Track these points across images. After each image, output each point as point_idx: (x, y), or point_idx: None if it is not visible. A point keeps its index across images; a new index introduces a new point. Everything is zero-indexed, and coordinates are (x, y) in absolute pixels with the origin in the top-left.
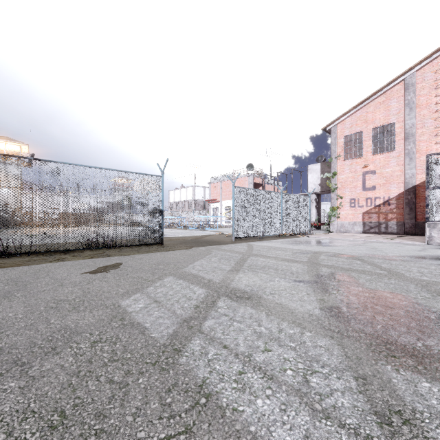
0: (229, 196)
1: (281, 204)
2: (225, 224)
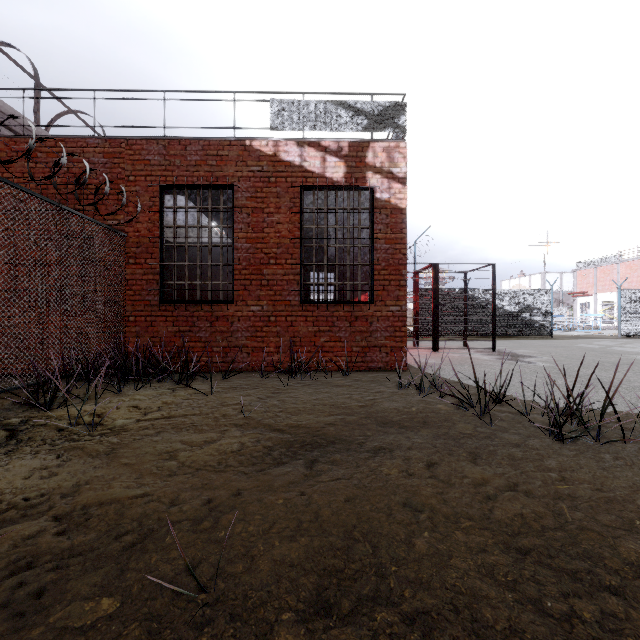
0: (609, 287)
1: None
2: (602, 325)
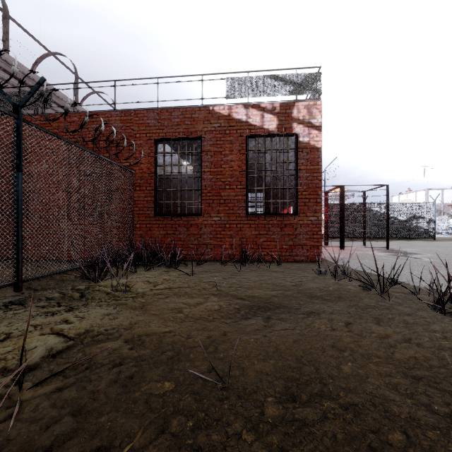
0: None
1: None
2: None
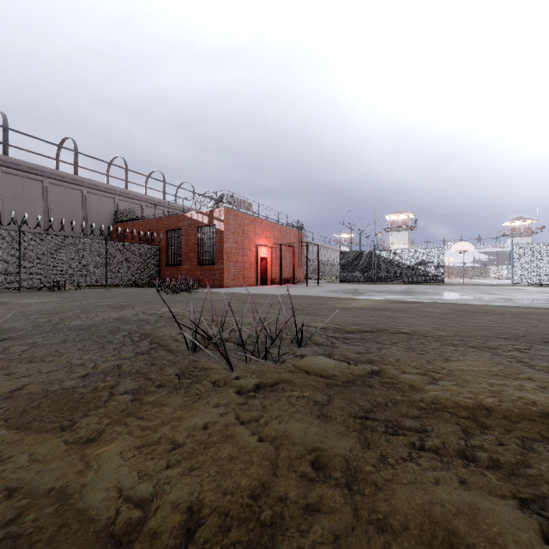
0: None
1: None
2: None
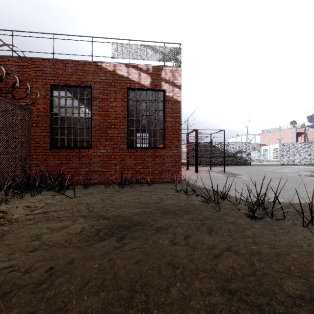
0: (276, 141)
1: (310, 149)
2: (272, 159)
